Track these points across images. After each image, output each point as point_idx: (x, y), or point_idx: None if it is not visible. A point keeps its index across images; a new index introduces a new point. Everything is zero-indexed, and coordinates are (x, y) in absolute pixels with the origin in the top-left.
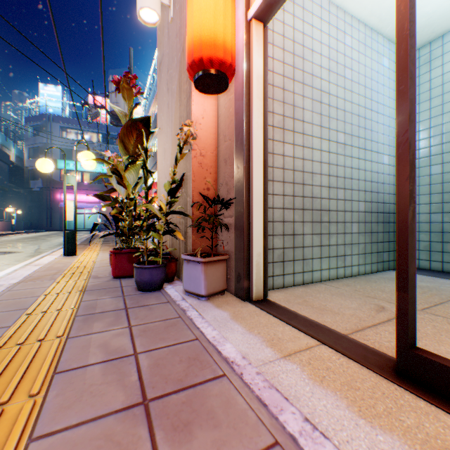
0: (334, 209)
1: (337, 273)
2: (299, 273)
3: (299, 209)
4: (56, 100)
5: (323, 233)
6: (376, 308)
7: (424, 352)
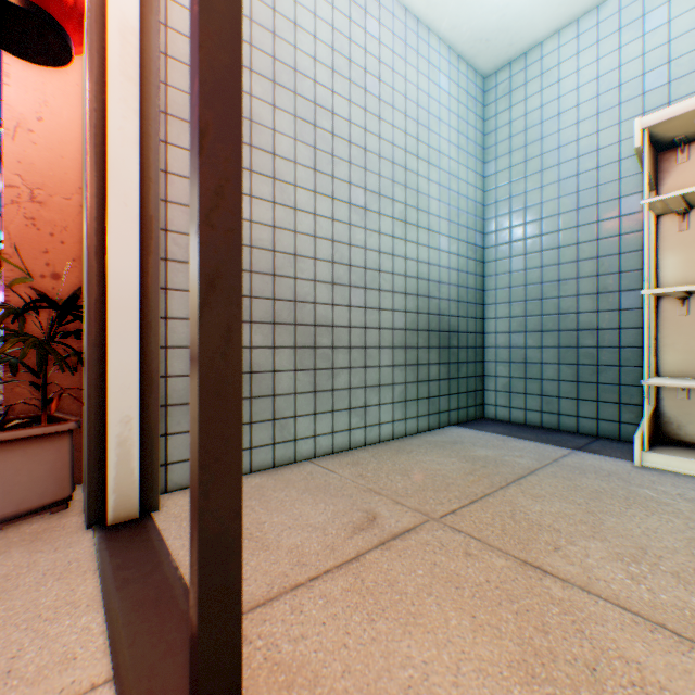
0: (344, 324)
1: (352, 440)
2: (266, 447)
3: (266, 323)
4: None
5: (322, 367)
6: (360, 521)
7: None
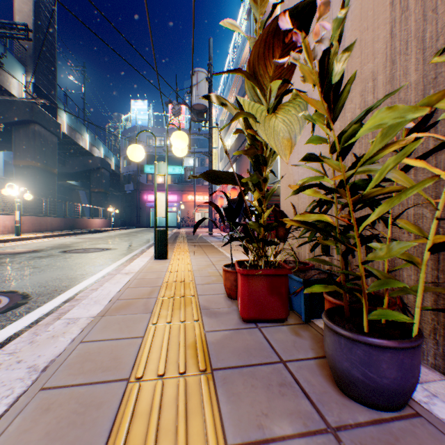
0: None
1: None
2: None
3: None
4: (143, 113)
5: None
6: None
7: None
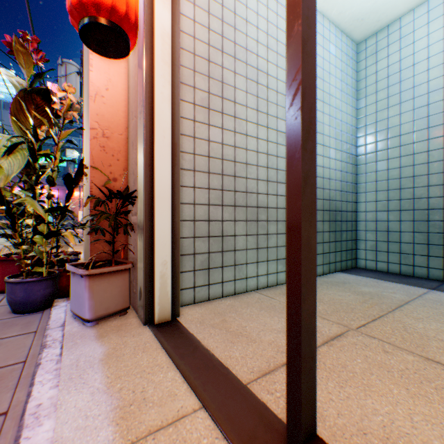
0: (274, 206)
1: (278, 279)
2: (230, 282)
3: (230, 206)
4: (8, 86)
5: (261, 233)
6: None
7: None
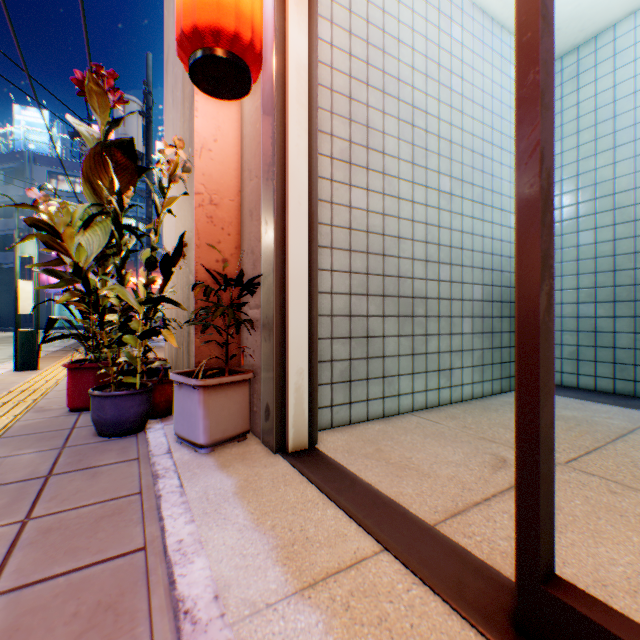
0: (434, 296)
1: (440, 397)
2: (378, 400)
3: (378, 296)
4: (41, 132)
5: (417, 333)
6: (493, 462)
7: (571, 594)
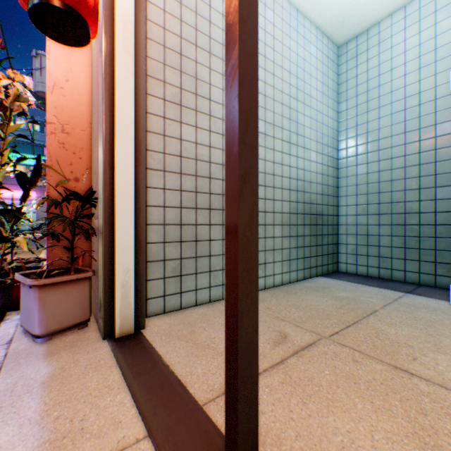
0: None
1: None
2: (205, 289)
3: (205, 209)
4: None
5: None
6: (277, 338)
7: None
